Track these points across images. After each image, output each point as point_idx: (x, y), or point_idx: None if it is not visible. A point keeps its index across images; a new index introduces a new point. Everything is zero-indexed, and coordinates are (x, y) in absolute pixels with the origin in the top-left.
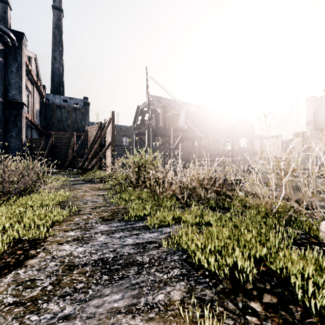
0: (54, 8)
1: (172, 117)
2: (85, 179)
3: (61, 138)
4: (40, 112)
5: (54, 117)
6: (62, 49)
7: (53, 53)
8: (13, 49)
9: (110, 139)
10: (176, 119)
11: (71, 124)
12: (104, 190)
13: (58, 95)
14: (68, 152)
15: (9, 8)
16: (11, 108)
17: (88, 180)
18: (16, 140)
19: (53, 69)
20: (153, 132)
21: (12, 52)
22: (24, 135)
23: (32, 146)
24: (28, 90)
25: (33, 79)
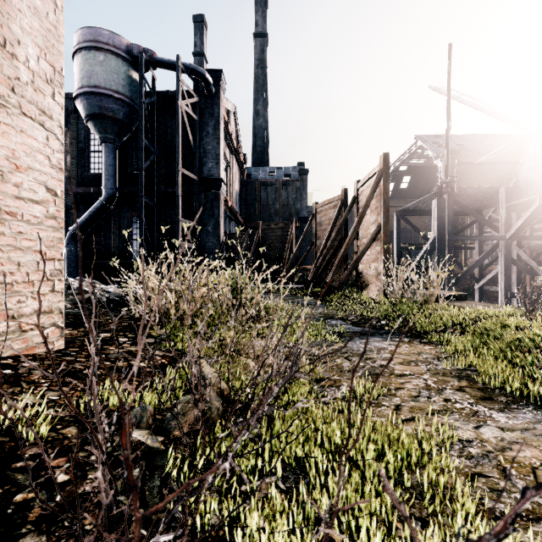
0: (256, 37)
1: (474, 171)
2: (346, 315)
3: (271, 231)
4: (240, 196)
5: (257, 201)
6: (266, 95)
7: (255, 105)
8: (209, 98)
9: (380, 220)
10: (483, 175)
11: (281, 209)
12: (529, 404)
13: (261, 167)
14: (282, 254)
15: (205, 61)
16: (207, 189)
17: (357, 319)
18: (213, 238)
19: (254, 130)
20: (450, 202)
21: (208, 103)
22: (222, 229)
23: (232, 246)
24: (227, 161)
25: (232, 145)
